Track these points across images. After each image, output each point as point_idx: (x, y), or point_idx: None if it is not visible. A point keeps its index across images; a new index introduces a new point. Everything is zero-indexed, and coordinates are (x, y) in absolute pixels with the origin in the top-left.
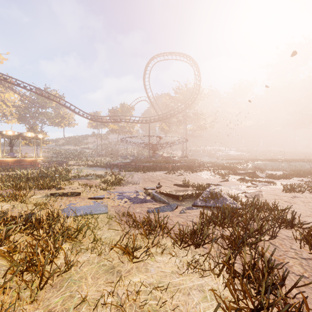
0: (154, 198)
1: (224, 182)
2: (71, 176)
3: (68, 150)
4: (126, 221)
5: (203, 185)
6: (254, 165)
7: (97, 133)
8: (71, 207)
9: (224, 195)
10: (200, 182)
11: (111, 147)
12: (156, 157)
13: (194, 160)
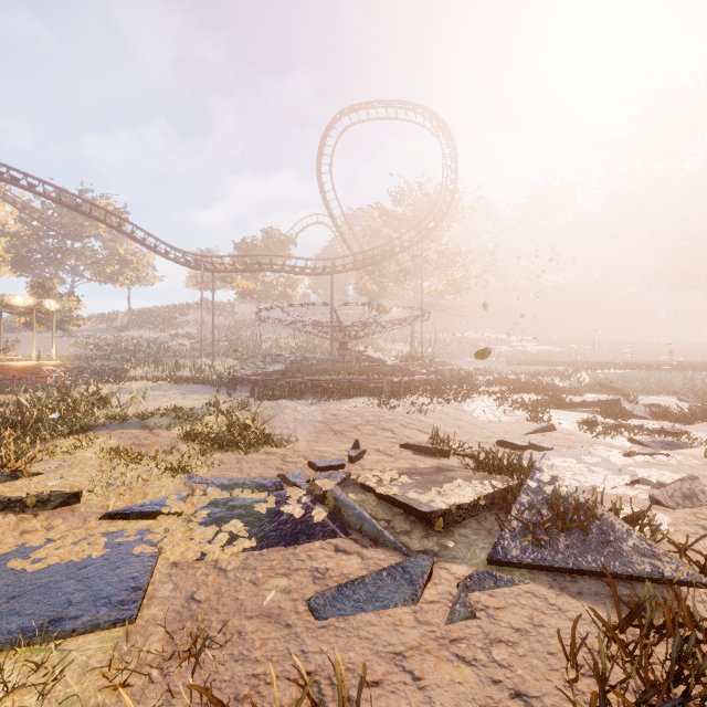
0: (341, 514)
1: (545, 432)
2: (94, 420)
3: (135, 342)
4: (192, 703)
5: (489, 447)
6: (597, 381)
7: (201, 298)
8: (2, 575)
9: (602, 511)
10: (475, 433)
11: (241, 333)
12: (349, 357)
13: (443, 365)
